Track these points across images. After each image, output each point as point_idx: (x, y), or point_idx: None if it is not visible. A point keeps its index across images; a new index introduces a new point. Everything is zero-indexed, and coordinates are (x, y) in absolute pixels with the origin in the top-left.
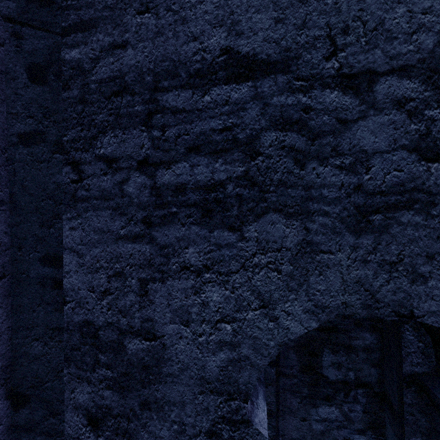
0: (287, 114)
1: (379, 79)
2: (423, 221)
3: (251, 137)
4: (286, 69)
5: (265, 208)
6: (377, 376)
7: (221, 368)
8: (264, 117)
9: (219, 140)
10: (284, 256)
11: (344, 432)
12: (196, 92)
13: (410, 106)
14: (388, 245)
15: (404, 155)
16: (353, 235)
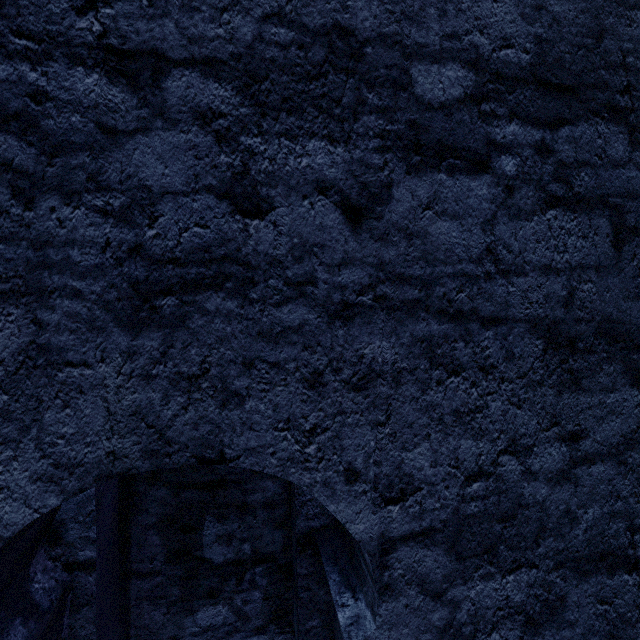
0: None
1: (171, 70)
2: (238, 308)
3: None
4: None
5: None
6: (282, 541)
7: None
8: None
9: None
10: None
11: (237, 638)
12: None
13: (219, 124)
14: (185, 348)
15: (211, 201)
16: (128, 332)
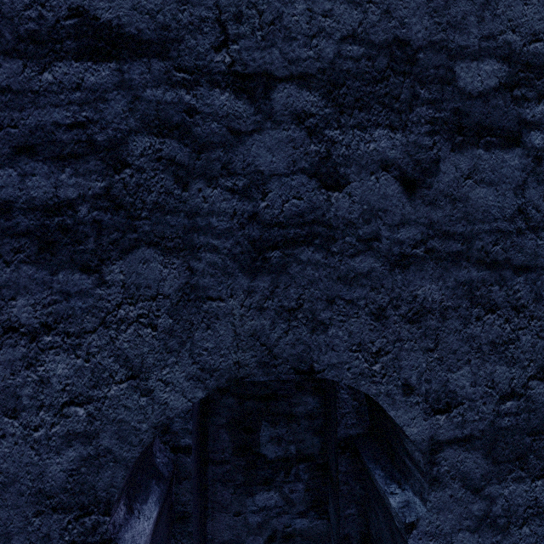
0: (165, 114)
1: (277, 85)
2: (323, 259)
3: (116, 140)
4: (164, 54)
5: (135, 241)
6: (320, 445)
7: (69, 472)
8: (133, 115)
9: (67, 140)
10: (161, 306)
11: (285, 518)
12: (30, 65)
13: (310, 122)
14: (286, 288)
15: (304, 180)
16: (248, 276)
